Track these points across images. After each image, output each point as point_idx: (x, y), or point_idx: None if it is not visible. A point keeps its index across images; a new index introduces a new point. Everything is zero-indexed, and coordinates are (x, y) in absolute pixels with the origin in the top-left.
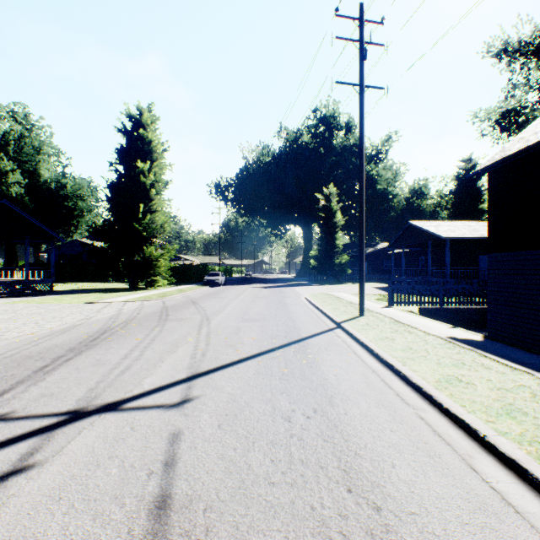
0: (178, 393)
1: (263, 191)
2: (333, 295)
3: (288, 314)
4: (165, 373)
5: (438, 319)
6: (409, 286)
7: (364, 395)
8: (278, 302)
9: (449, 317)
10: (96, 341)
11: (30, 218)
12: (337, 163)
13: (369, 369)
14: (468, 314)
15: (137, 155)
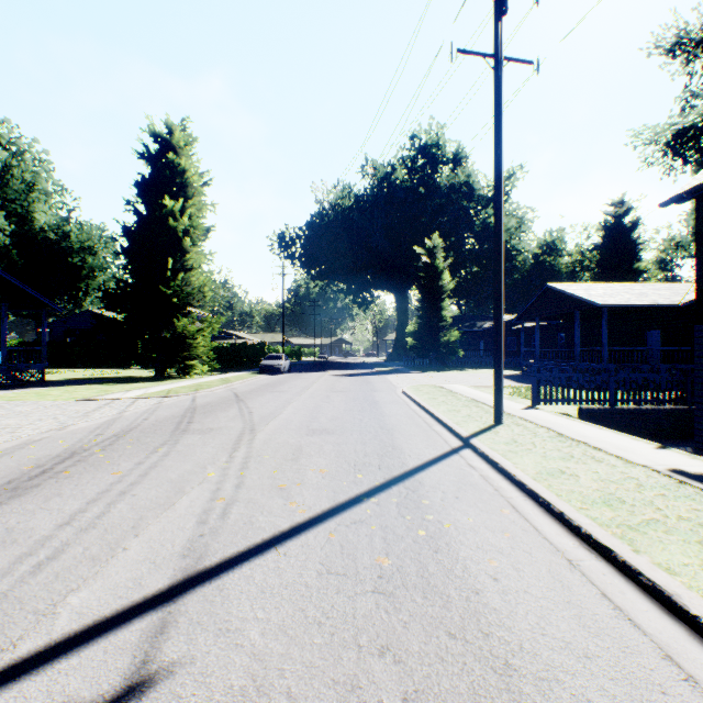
0: (126, 654)
1: (343, 246)
2: (444, 388)
3: (381, 420)
4: (127, 572)
5: (608, 426)
6: (564, 375)
7: (586, 659)
8: (363, 399)
9: (625, 423)
10: (40, 478)
11: (9, 276)
12: (443, 207)
13: (561, 556)
14: (654, 418)
15: (166, 190)
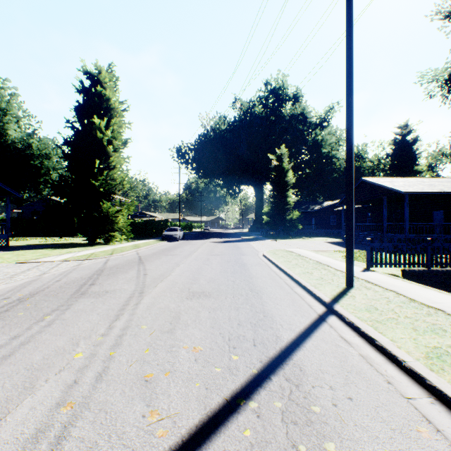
0: None
1: (220, 155)
2: (293, 252)
3: (250, 281)
4: None
5: (426, 283)
6: (391, 244)
7: None
8: (234, 261)
9: (439, 281)
10: None
11: None
12: (286, 129)
13: None
14: None
15: (96, 113)
